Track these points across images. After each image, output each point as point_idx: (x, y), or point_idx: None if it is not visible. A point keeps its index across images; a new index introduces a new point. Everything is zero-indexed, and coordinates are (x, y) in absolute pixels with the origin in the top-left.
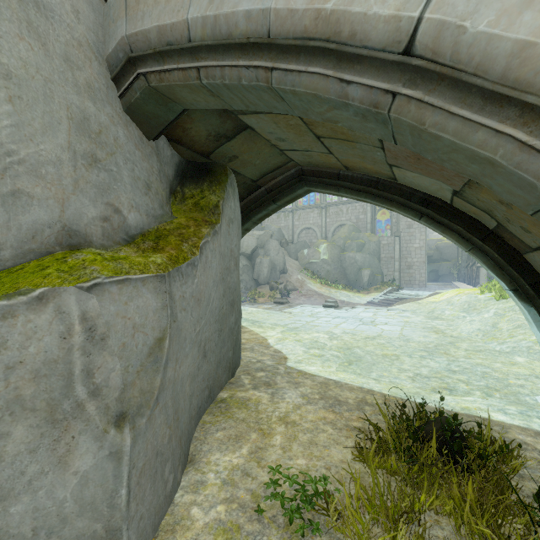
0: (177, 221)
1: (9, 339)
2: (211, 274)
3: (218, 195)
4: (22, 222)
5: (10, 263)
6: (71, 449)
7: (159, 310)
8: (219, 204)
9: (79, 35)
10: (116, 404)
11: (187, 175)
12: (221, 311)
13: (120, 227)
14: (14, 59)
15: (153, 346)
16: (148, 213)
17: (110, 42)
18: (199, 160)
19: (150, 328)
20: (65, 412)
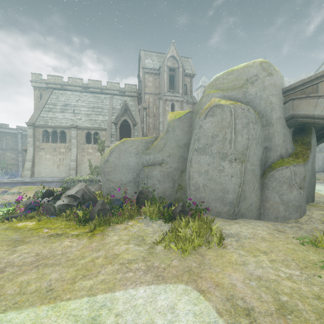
0: (298, 149)
1: (282, 173)
2: (310, 164)
3: (309, 138)
4: (276, 155)
5: (275, 161)
6: (292, 190)
7: (304, 171)
8: (310, 141)
9: (282, 117)
10: (299, 185)
11: (295, 133)
12: (310, 176)
13: (287, 153)
14: (278, 129)
15: (303, 177)
16: (291, 149)
17: (286, 114)
18: (300, 127)
19: (302, 174)
20: (291, 184)
